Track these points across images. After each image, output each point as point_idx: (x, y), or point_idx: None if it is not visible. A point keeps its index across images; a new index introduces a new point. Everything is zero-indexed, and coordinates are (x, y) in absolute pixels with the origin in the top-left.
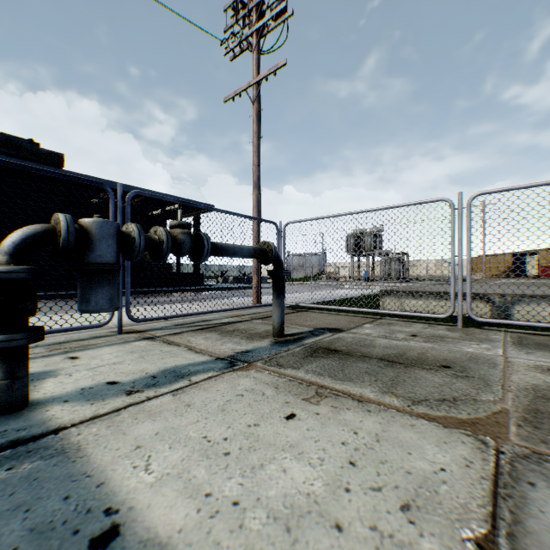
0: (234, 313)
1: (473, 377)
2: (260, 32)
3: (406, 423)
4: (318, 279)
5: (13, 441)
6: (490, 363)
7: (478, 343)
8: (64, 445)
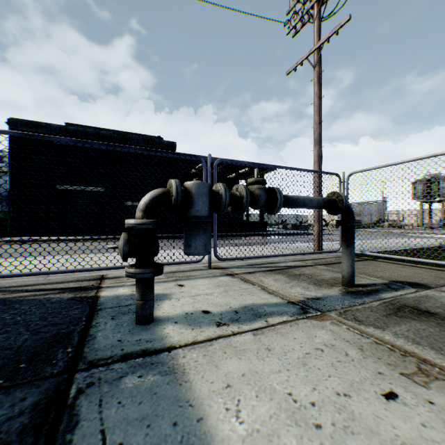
0: (297, 257)
1: None
2: (321, 0)
3: None
4: (377, 227)
5: (143, 350)
6: None
7: None
8: (173, 364)
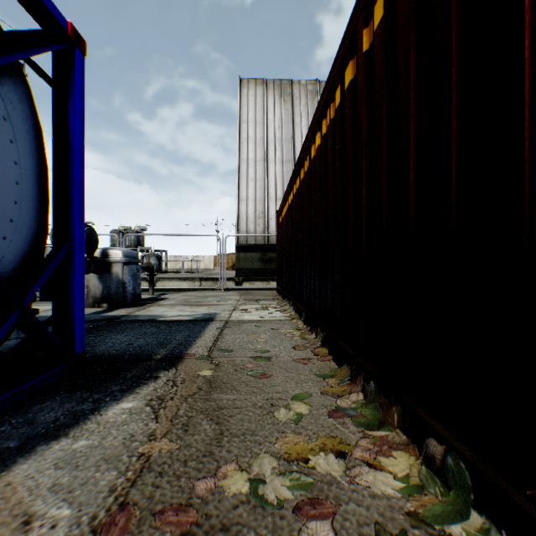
0: None
1: None
2: None
3: (50, 306)
4: None
5: None
6: None
7: None
8: None
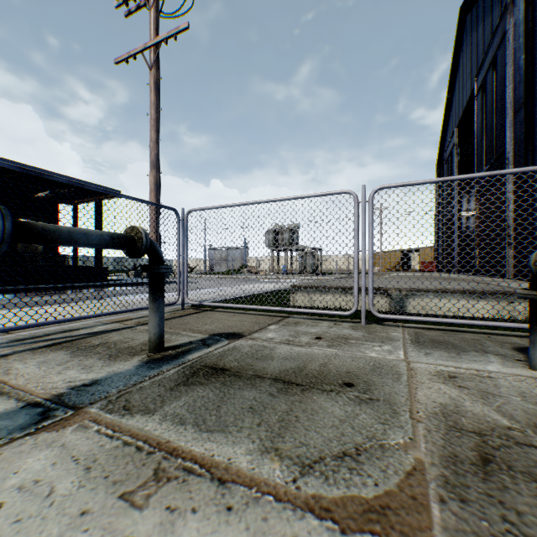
0: (119, 316)
1: (378, 400)
2: None
3: (284, 533)
4: (240, 273)
5: None
6: (394, 372)
7: (381, 344)
8: None
